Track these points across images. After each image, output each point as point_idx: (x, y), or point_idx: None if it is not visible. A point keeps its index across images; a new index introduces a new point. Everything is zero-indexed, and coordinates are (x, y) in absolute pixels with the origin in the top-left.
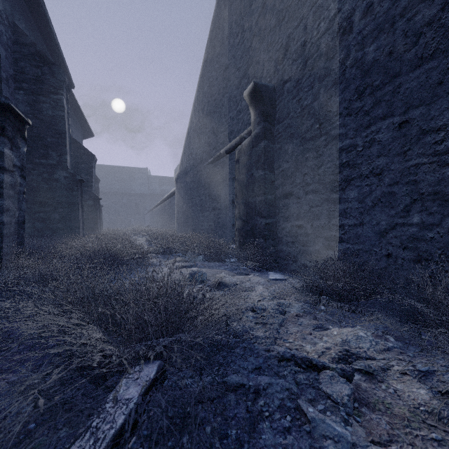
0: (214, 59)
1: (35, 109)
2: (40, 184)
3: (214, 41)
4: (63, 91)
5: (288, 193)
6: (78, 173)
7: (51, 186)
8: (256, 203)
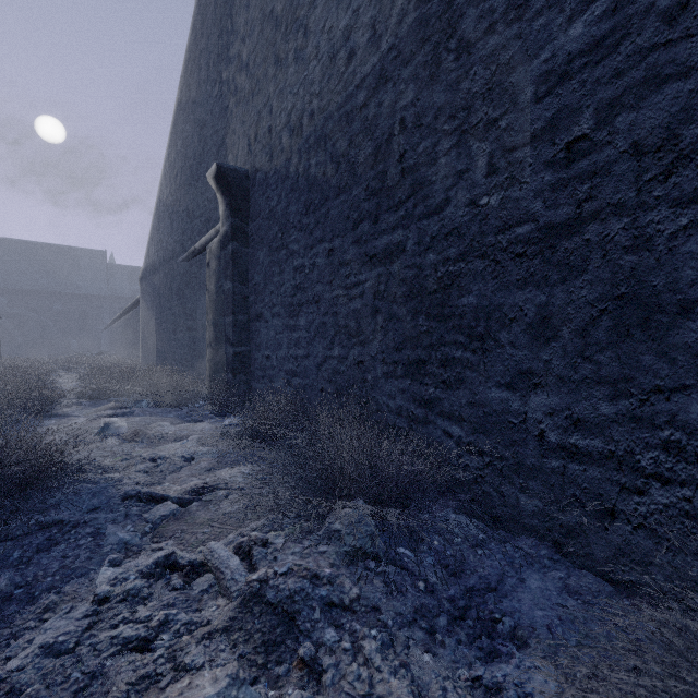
0: (189, 107)
1: None
2: None
3: (189, 79)
4: None
5: (260, 315)
6: None
7: None
8: (225, 326)
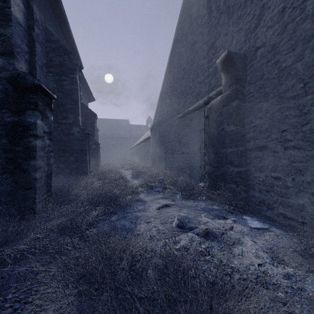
0: (183, 38)
1: (59, 85)
2: (62, 137)
3: (183, 24)
4: (77, 71)
5: (262, 147)
6: (85, 127)
7: (69, 138)
8: (227, 153)
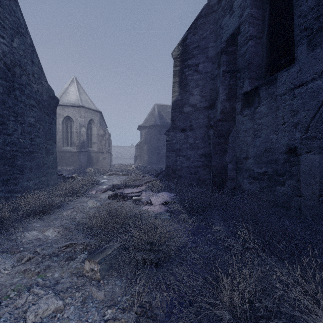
0: None
1: None
2: None
3: None
4: None
5: None
6: None
7: None
8: None
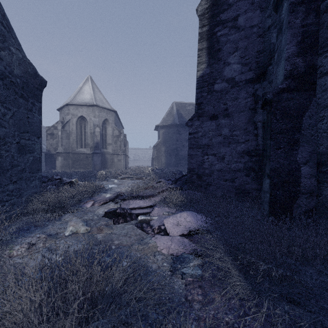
0: None
1: None
2: None
3: None
4: None
5: None
6: None
7: None
8: None
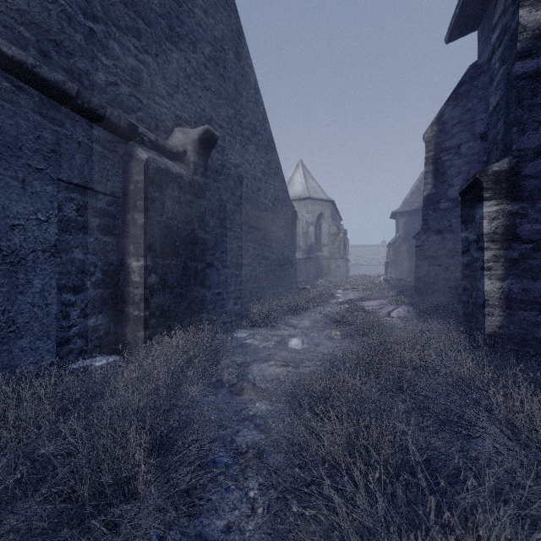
0: None
1: None
2: None
3: None
4: None
5: (210, 264)
6: None
7: None
8: (198, 270)
